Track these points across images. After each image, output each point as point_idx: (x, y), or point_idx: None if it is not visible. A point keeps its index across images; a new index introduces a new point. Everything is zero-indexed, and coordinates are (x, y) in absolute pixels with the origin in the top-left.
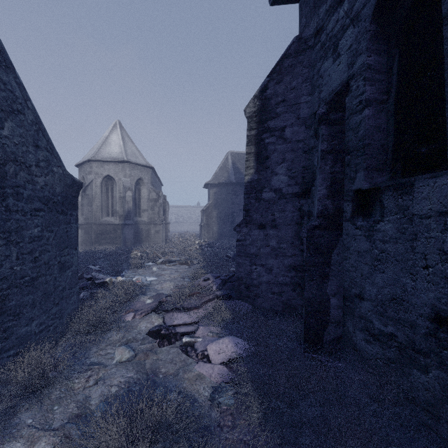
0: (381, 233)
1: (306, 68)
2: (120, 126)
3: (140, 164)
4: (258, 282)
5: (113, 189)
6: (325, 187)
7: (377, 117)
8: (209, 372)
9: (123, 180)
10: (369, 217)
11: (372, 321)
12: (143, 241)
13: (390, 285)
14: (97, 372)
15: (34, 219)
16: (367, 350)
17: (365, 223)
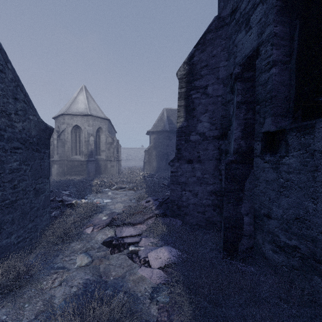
0: (286, 166)
1: (224, 40)
2: (85, 89)
3: (100, 117)
4: (187, 204)
5: (80, 135)
6: (239, 130)
7: (282, 74)
8: (149, 274)
9: (87, 128)
10: (275, 153)
11: (278, 236)
12: (102, 173)
13: (294, 207)
14: (61, 275)
15: (13, 155)
16: (274, 258)
17: (272, 158)
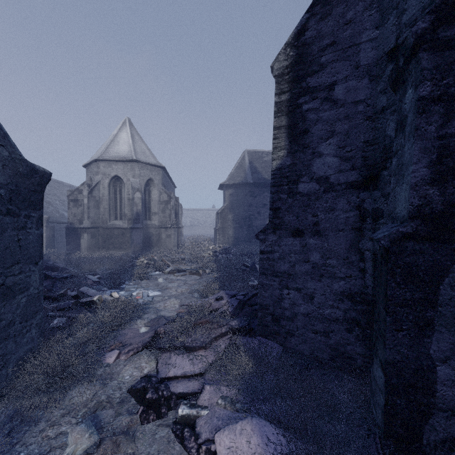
0: None
1: None
2: (130, 123)
3: (150, 164)
4: (292, 313)
5: (122, 190)
6: (426, 164)
7: None
8: None
9: (132, 180)
10: None
11: None
12: (153, 246)
13: None
14: None
15: None
16: None
17: None
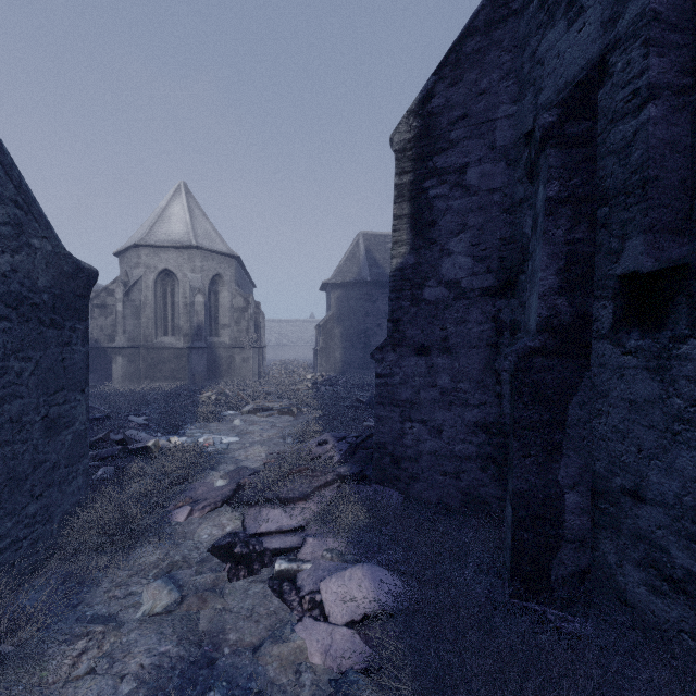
0: (693, 363)
1: (509, 53)
2: (186, 191)
3: (217, 252)
4: (416, 452)
5: (175, 291)
6: (554, 271)
7: (673, 121)
8: (324, 642)
9: (190, 276)
10: (658, 329)
11: (668, 550)
12: (222, 376)
13: None
14: (100, 642)
15: None
16: (655, 608)
17: (647, 343)
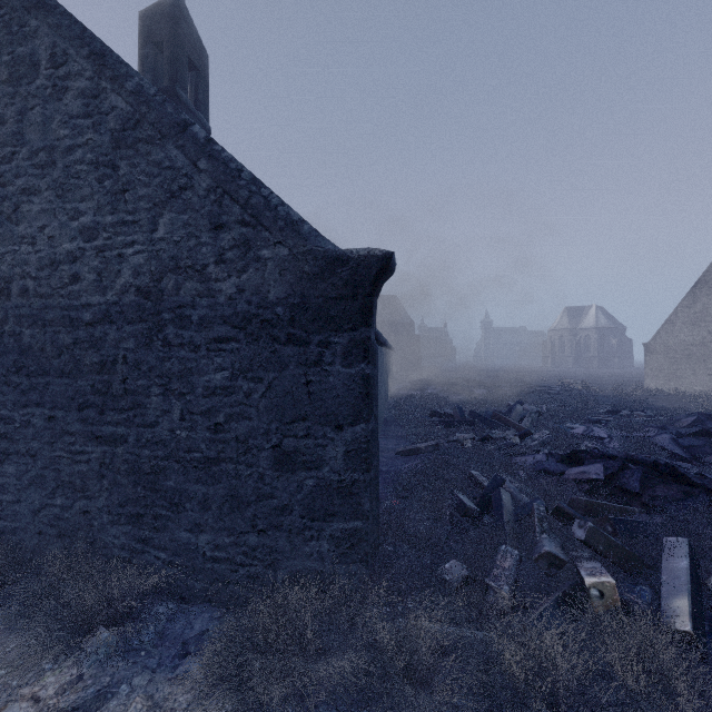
0: None
1: None
2: None
3: None
4: None
5: None
6: None
7: None
8: None
9: None
10: None
11: None
12: None
13: None
14: (37, 711)
15: (216, 356)
16: None
17: None
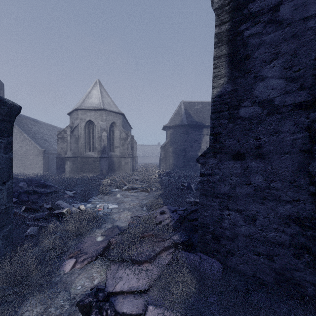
0: None
1: None
2: (99, 83)
3: (113, 111)
4: (232, 234)
5: (93, 130)
6: None
7: None
8: None
9: (100, 123)
10: None
11: None
12: (115, 170)
13: None
14: None
15: None
16: None
17: None
